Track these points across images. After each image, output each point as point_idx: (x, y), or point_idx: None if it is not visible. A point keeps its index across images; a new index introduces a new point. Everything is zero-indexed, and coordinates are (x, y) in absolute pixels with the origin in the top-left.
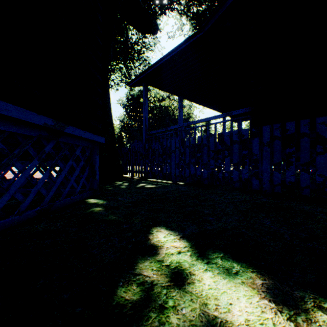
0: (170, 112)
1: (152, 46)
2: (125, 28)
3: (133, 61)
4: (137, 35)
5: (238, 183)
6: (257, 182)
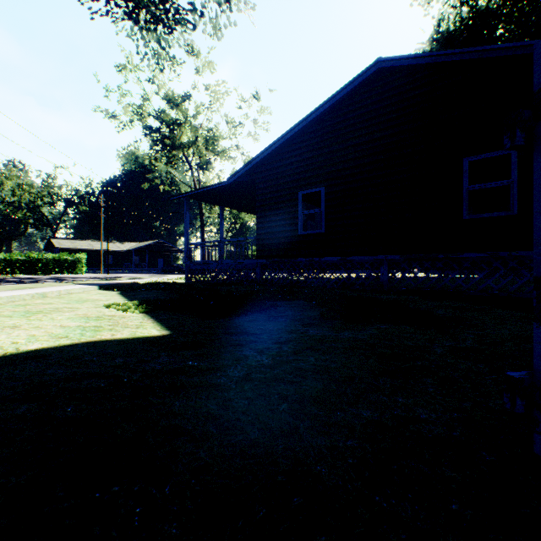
0: None
1: None
2: None
3: None
4: None
5: None
6: None
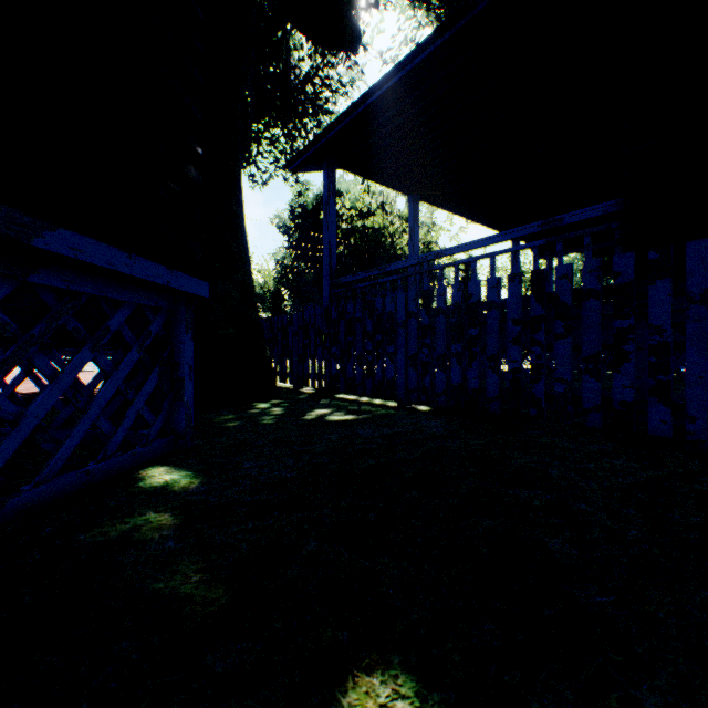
0: (385, 241)
1: (346, 87)
2: (284, 44)
3: (302, 117)
4: (311, 60)
5: (600, 415)
6: (667, 415)
